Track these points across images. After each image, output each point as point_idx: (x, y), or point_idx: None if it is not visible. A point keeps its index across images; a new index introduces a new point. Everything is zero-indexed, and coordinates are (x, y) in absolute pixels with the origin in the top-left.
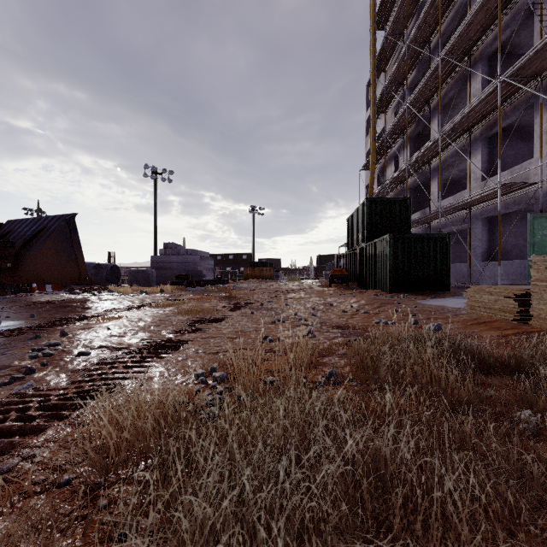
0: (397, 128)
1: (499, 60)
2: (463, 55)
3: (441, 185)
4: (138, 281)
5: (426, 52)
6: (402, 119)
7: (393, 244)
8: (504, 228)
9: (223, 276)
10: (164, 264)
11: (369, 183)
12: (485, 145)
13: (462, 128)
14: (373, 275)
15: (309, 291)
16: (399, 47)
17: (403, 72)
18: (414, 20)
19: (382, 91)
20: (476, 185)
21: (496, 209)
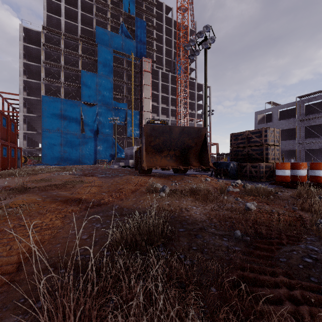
0: None
1: None
2: None
3: None
4: None
5: None
6: None
7: None
8: None
9: None
10: None
11: None
12: None
13: None
14: None
15: None
16: None
17: None
18: None
19: None
20: None
21: None
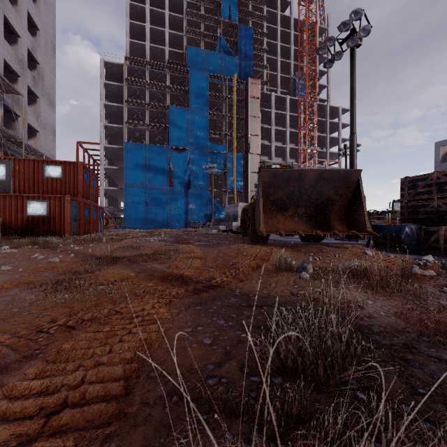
0: None
1: None
2: None
3: None
4: None
5: None
6: None
7: None
8: None
9: None
10: None
11: None
12: None
13: None
14: None
15: None
16: None
17: None
18: None
19: None
20: None
21: None
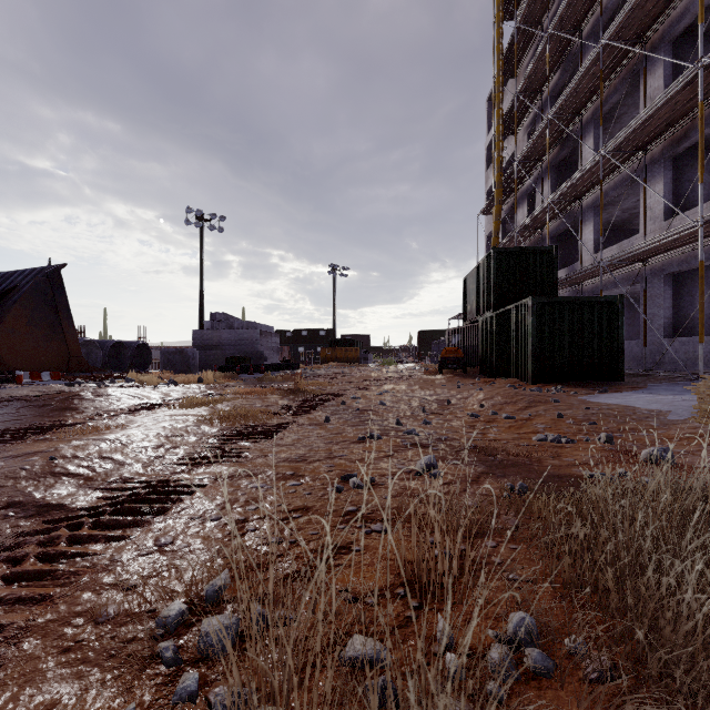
0: (533, 153)
1: (701, 34)
2: (635, 40)
3: (598, 229)
4: (174, 366)
5: (578, 39)
6: (540, 139)
7: (538, 311)
8: (696, 289)
9: (292, 359)
10: (211, 342)
11: (493, 230)
12: (669, 169)
13: (635, 145)
14: (505, 357)
15: (412, 381)
16: (535, 42)
17: (542, 74)
18: (557, 1)
19: (511, 103)
20: (654, 226)
21: (687, 261)
